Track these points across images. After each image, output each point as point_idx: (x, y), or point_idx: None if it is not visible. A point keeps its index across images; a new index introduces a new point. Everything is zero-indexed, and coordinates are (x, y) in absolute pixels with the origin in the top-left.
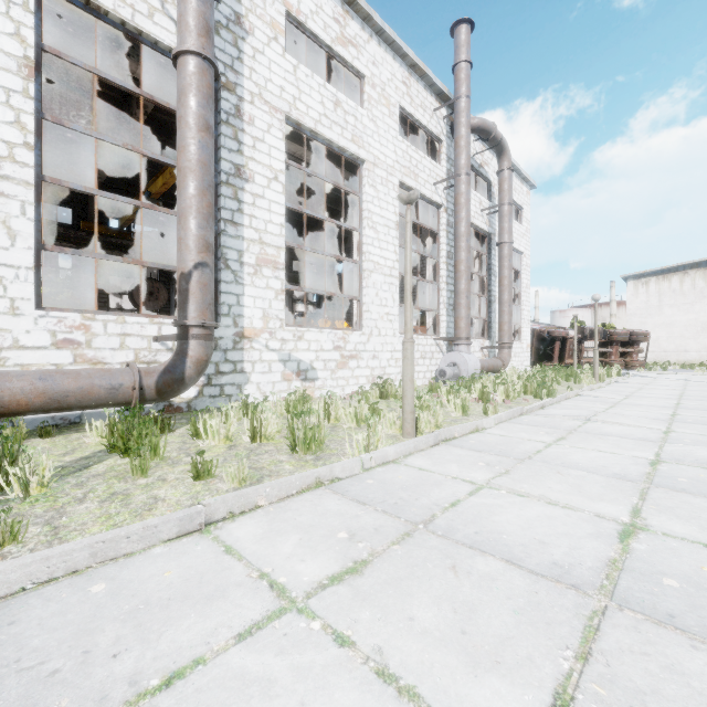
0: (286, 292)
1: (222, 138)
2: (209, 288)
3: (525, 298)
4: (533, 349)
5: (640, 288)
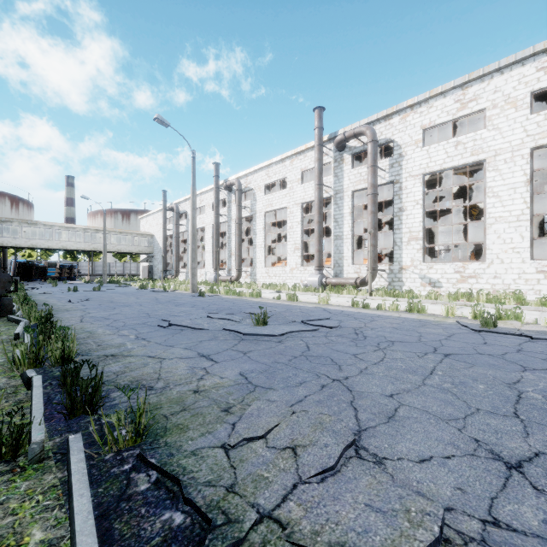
0: None
1: (394, 201)
2: (372, 257)
3: None
4: None
5: None
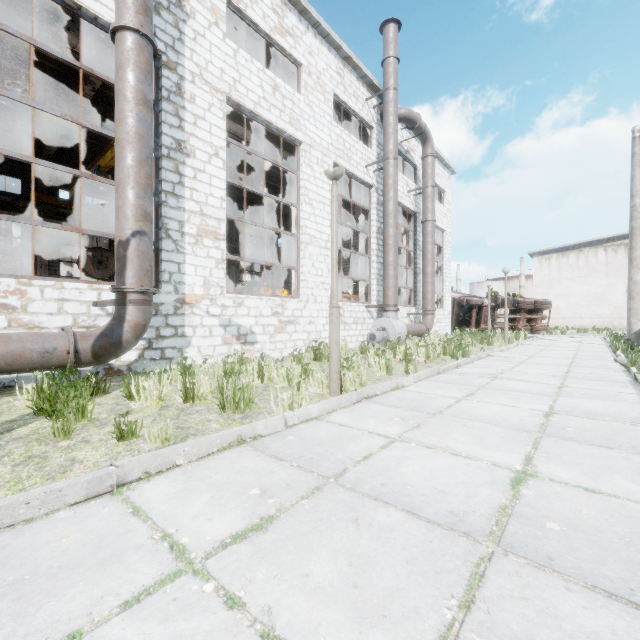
0: (233, 262)
1: (163, 114)
2: (147, 256)
3: (446, 271)
4: (453, 316)
5: (543, 263)
